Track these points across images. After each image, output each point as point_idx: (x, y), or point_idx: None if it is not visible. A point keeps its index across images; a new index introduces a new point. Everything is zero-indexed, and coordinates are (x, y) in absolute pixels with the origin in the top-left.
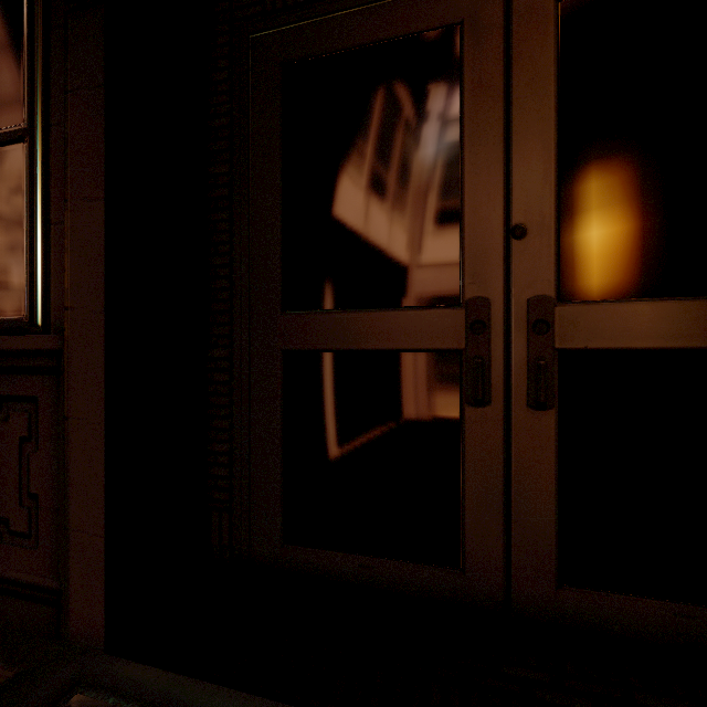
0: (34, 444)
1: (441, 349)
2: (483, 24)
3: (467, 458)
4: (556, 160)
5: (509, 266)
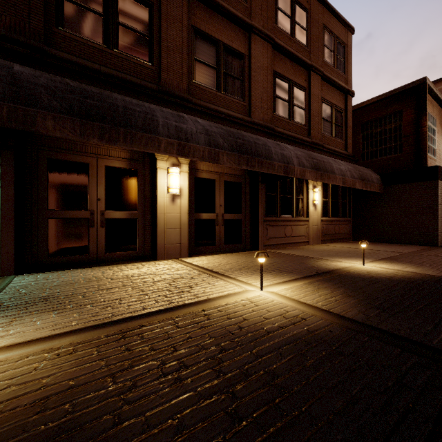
0: None
1: (85, 218)
2: (93, 165)
3: (90, 236)
4: (105, 189)
5: (98, 205)
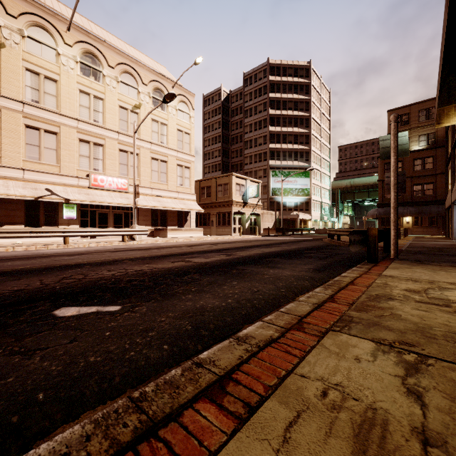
0: (438, 229)
1: None
2: None
3: None
4: None
5: None
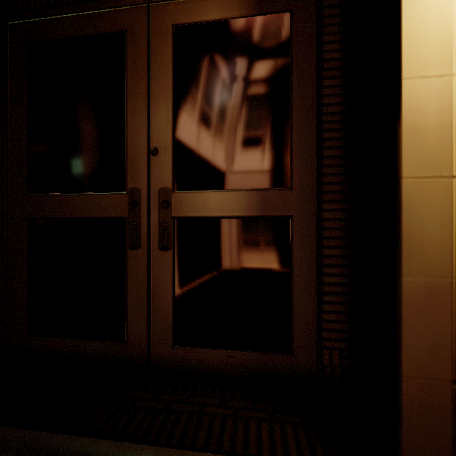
0: None
1: (115, 217)
2: (137, 33)
3: (129, 279)
4: (172, 113)
5: (150, 170)
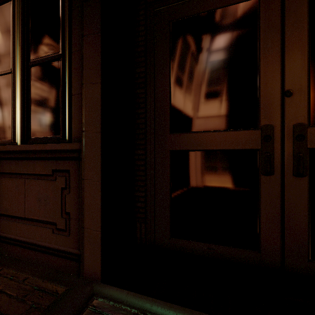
0: (68, 190)
1: (248, 149)
2: None
3: (262, 199)
4: (308, 59)
5: (283, 110)
